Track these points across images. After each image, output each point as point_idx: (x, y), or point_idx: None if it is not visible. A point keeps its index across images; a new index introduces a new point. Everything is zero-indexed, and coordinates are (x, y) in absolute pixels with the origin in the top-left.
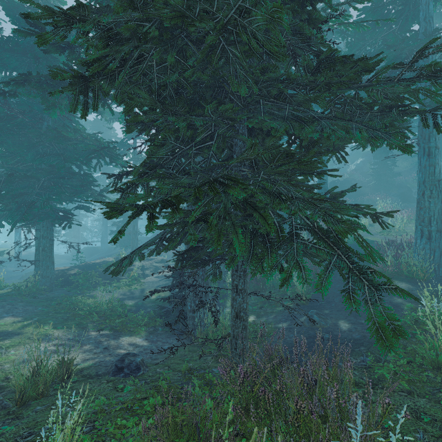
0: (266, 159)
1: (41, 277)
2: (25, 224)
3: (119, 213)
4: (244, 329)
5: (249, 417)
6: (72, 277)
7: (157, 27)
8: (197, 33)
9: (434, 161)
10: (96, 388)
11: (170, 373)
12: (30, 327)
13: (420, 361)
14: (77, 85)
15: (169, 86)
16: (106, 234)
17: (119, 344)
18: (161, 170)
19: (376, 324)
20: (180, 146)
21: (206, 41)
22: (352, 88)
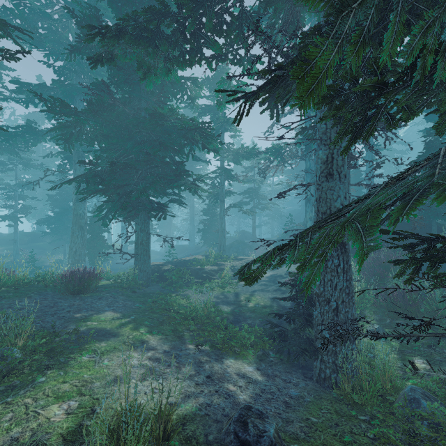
0: None
1: (139, 271)
2: (126, 217)
3: None
4: None
5: None
6: (166, 273)
7: None
8: None
9: None
10: None
11: None
12: (127, 327)
13: None
14: None
15: None
16: (193, 233)
17: (224, 374)
18: None
19: None
20: None
21: None
22: None
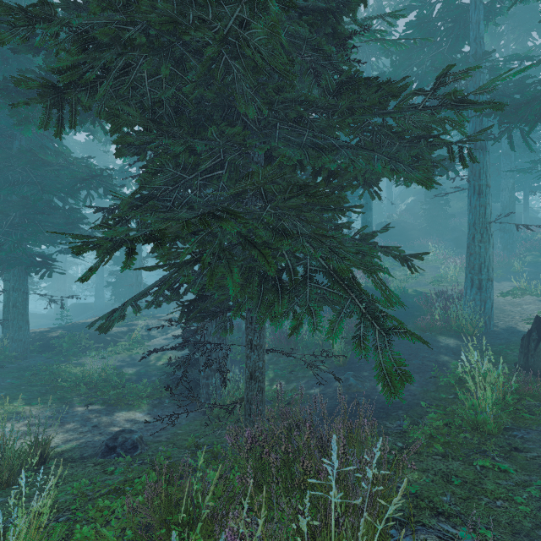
0: (277, 191)
1: (10, 342)
2: None
3: (92, 248)
4: (259, 392)
5: (260, 490)
6: (53, 341)
7: (146, 33)
8: (197, 42)
9: (485, 201)
10: (79, 472)
11: (175, 451)
12: None
13: (460, 423)
14: (47, 97)
15: (166, 103)
16: (102, 287)
17: (113, 421)
18: (155, 202)
19: (384, 370)
20: (182, 174)
21: (205, 52)
22: (375, 114)
